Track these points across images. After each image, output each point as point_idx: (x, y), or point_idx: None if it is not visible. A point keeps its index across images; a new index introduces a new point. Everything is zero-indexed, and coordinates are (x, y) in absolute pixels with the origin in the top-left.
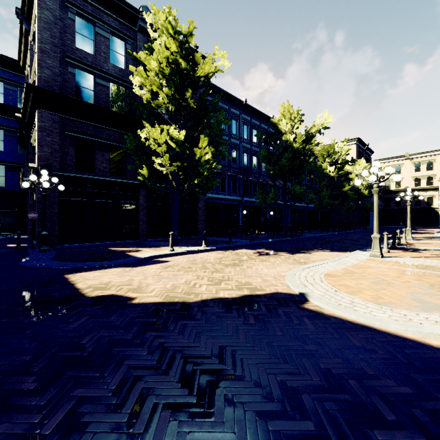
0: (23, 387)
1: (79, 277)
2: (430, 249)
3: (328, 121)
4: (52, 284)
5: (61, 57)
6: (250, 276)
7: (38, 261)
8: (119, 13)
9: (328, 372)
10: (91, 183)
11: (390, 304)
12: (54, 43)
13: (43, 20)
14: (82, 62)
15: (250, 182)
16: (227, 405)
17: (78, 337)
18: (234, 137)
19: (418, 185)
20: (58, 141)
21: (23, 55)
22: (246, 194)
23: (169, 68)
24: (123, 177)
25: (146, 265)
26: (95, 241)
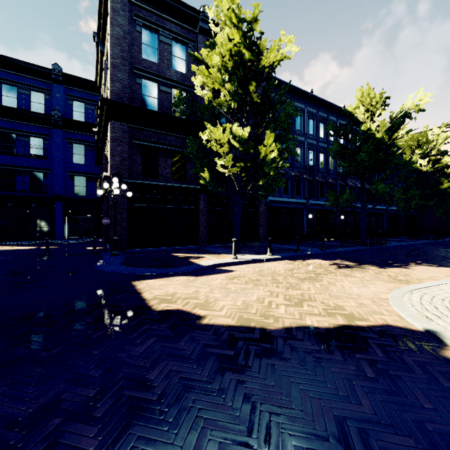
0: (82, 444)
1: (145, 285)
2: None
3: (423, 101)
4: (121, 291)
5: (129, 69)
6: (338, 297)
7: (109, 265)
8: (180, 18)
9: None
10: (155, 189)
11: None
12: (124, 57)
13: (114, 36)
14: (147, 72)
15: (316, 183)
16: None
17: (145, 367)
18: (298, 133)
19: None
20: (127, 150)
21: (99, 76)
22: (312, 197)
23: (232, 61)
24: (184, 182)
25: (210, 275)
26: (158, 246)
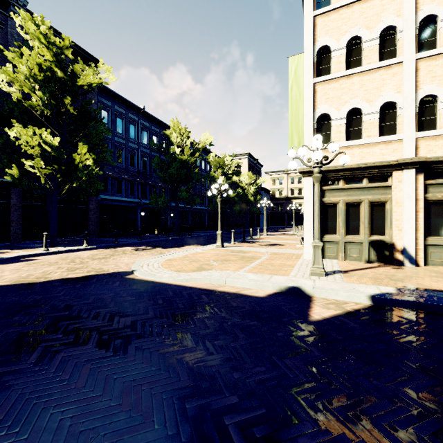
0: None
1: None
2: (265, 241)
3: (210, 140)
4: None
5: None
6: (108, 264)
7: None
8: None
9: (101, 298)
10: None
11: (183, 271)
12: None
13: None
14: None
15: (150, 185)
16: (25, 314)
17: None
18: (131, 141)
19: (293, 194)
20: None
21: None
22: (144, 197)
23: (43, 74)
24: None
25: (9, 264)
26: None
